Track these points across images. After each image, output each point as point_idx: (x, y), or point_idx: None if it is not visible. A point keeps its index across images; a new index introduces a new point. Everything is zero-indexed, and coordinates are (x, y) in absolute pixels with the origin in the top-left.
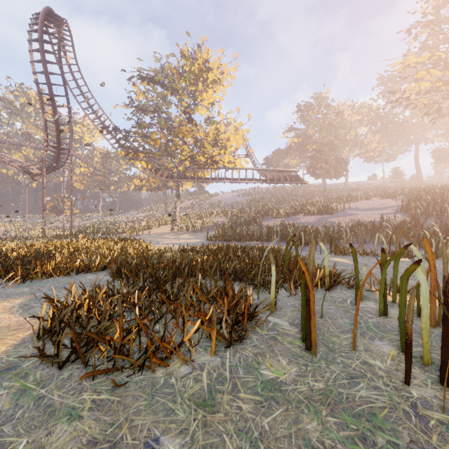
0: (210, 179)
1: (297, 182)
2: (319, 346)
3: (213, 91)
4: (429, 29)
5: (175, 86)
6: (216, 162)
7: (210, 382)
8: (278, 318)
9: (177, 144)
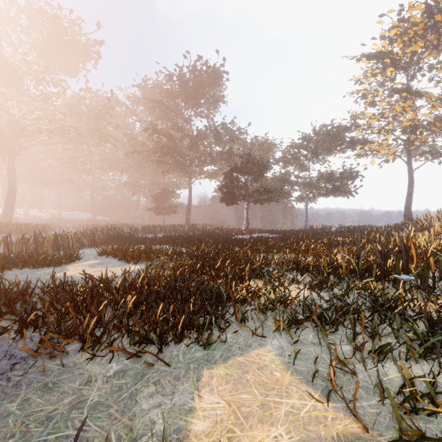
0: None
1: None
2: None
3: None
4: None
5: None
6: None
7: None
8: None
9: None
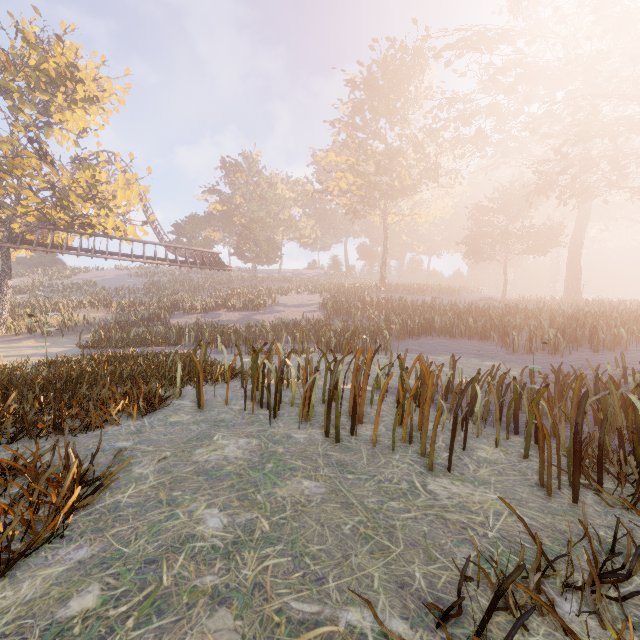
0: (78, 250)
1: (218, 267)
2: (207, 407)
3: (85, 111)
4: (349, 130)
5: (5, 83)
6: (91, 226)
7: (137, 428)
8: (182, 401)
9: (10, 184)
